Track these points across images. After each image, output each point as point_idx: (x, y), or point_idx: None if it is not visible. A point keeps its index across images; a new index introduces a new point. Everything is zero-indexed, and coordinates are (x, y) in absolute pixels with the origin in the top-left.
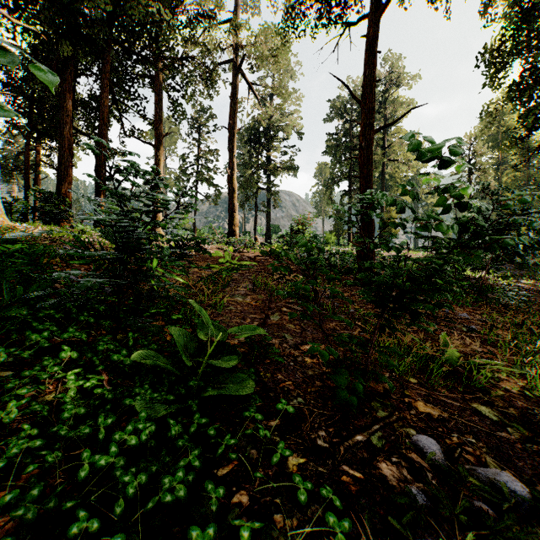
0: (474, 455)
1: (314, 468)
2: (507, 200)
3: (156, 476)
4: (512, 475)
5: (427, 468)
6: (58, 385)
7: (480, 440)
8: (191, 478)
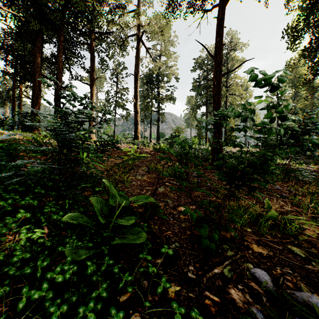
0: (292, 282)
1: (186, 294)
2: (312, 113)
3: (77, 302)
4: (318, 296)
5: (262, 293)
6: (16, 235)
7: (295, 271)
8: (100, 306)
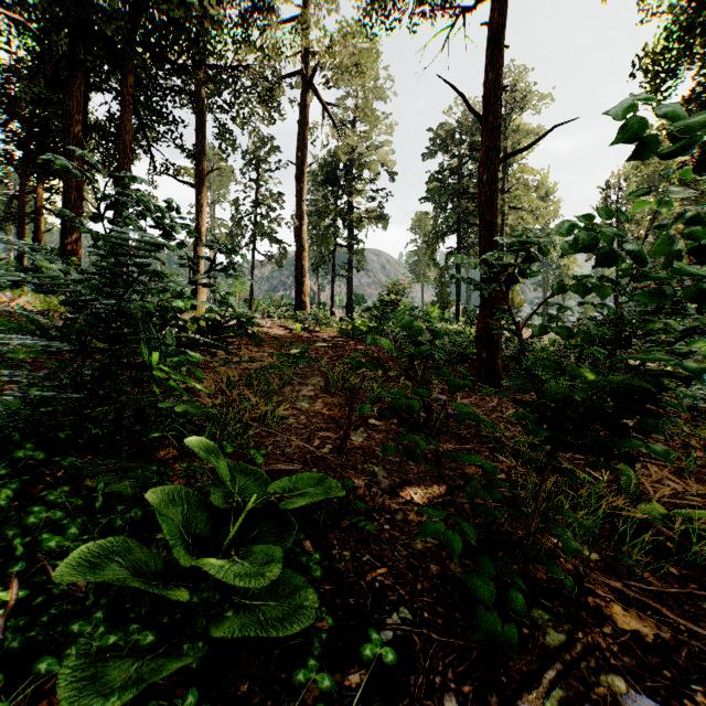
0: None
1: None
2: None
3: None
4: None
5: None
6: None
7: None
8: None
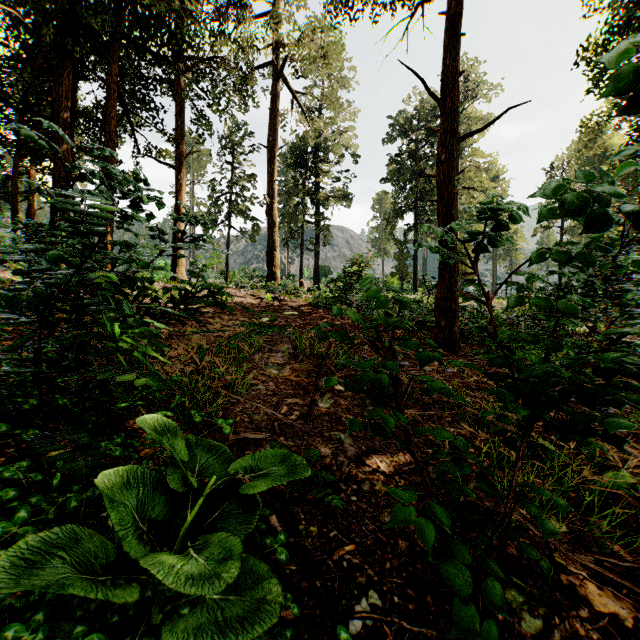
0: None
1: None
2: None
3: None
4: None
5: None
6: None
7: None
8: None
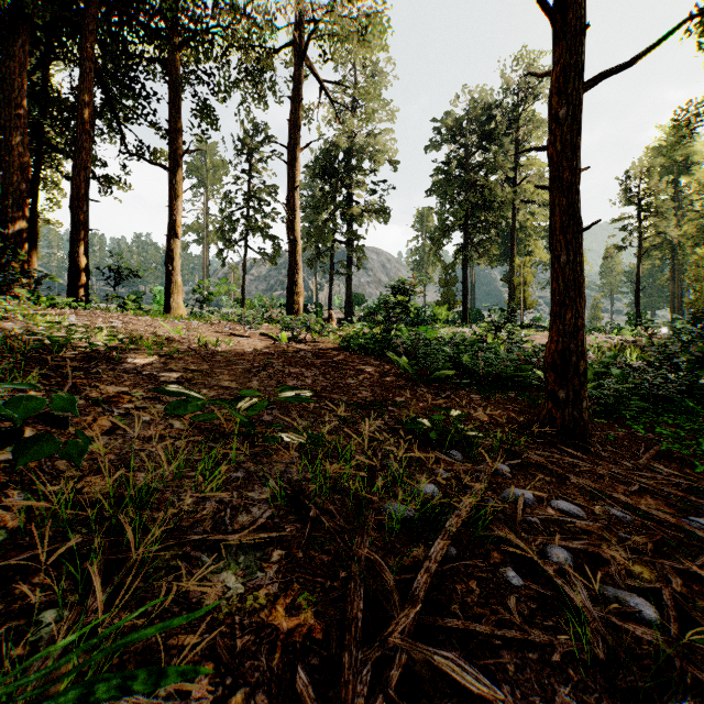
0: None
1: None
2: None
3: None
4: None
5: None
6: None
7: None
8: None
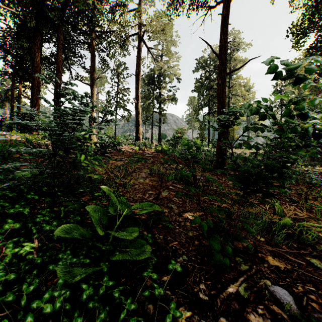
0: (317, 302)
1: (198, 321)
2: None
3: None
4: None
5: (287, 319)
6: (3, 249)
7: (318, 288)
8: None
